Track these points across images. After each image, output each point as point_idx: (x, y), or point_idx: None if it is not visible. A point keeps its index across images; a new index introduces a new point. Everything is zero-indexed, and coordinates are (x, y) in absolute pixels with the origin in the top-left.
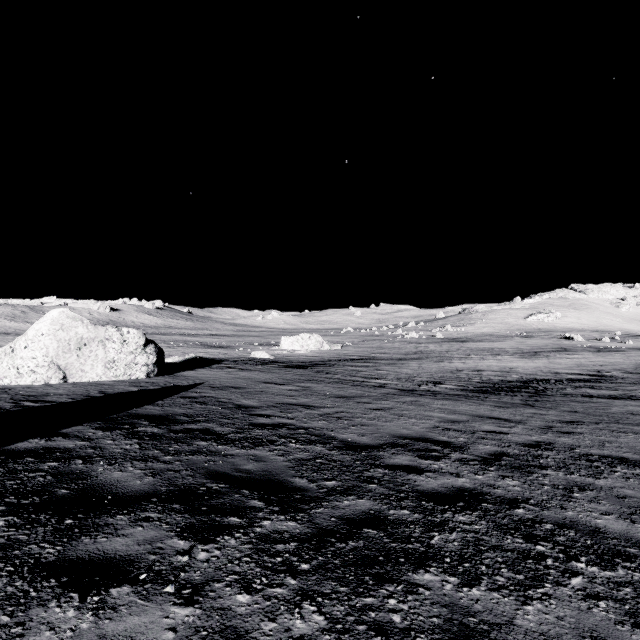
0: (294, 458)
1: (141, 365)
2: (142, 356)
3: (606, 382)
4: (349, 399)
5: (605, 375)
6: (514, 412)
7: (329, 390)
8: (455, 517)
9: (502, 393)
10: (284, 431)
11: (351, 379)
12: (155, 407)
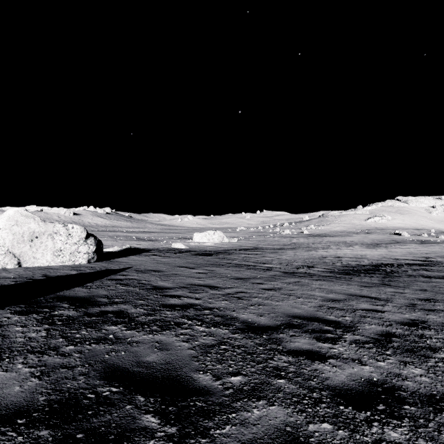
0: (199, 344)
1: (83, 253)
2: (84, 246)
3: (435, 266)
4: (245, 280)
5: (432, 260)
6: (378, 291)
7: (229, 273)
8: (386, 433)
9: (361, 275)
10: (191, 312)
11: (245, 264)
12: (83, 289)
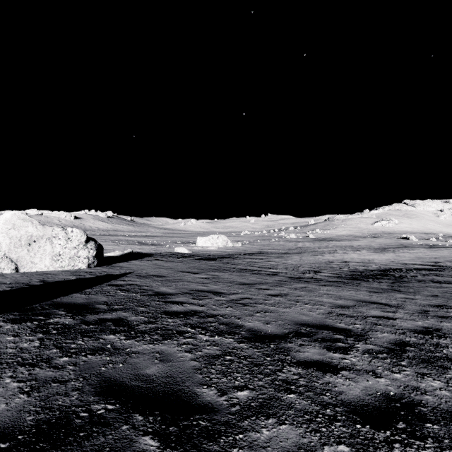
0: (202, 355)
1: (83, 258)
2: (84, 251)
3: (445, 271)
4: (251, 286)
5: (442, 265)
6: (388, 297)
7: (234, 278)
8: None
9: (370, 280)
10: (194, 320)
11: (250, 269)
12: (81, 295)
